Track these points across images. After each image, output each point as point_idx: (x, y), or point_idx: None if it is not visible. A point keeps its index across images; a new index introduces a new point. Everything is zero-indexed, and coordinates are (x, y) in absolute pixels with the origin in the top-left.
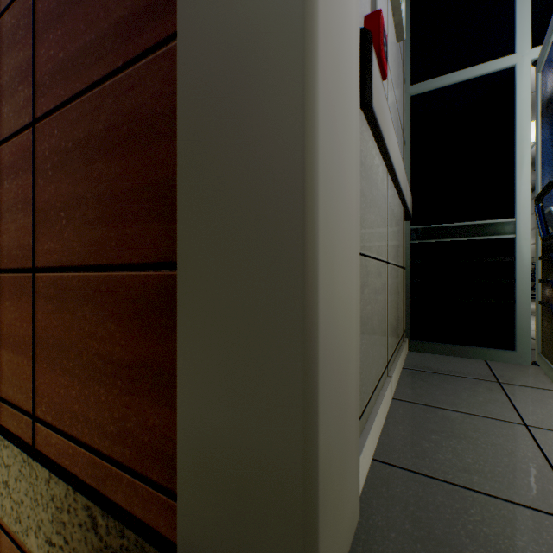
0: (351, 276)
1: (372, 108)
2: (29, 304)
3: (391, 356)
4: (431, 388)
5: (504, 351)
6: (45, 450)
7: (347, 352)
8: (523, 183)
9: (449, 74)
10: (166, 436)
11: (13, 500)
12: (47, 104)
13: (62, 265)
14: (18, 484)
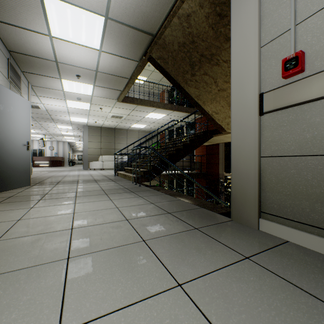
0: (249, 164)
1: (263, 113)
2: None
3: None
4: None
5: None
6: None
7: (246, 181)
8: None
9: None
10: None
11: None
12: None
13: None
14: None
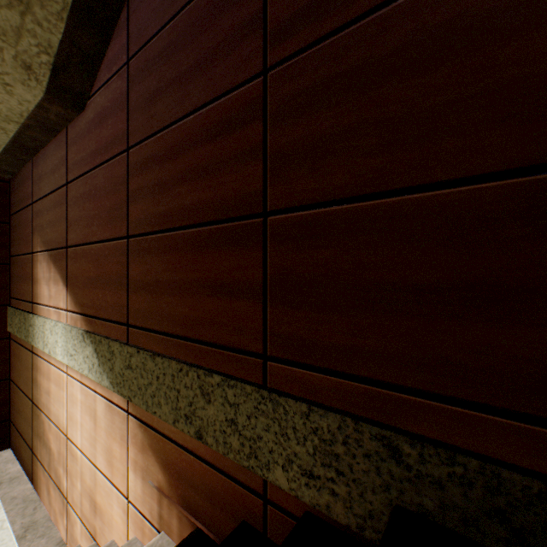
0: None
1: None
2: (257, 249)
3: None
4: None
5: None
6: (284, 388)
7: None
8: None
9: None
10: (518, 357)
11: (243, 437)
12: (289, 49)
13: (315, 203)
14: (252, 421)
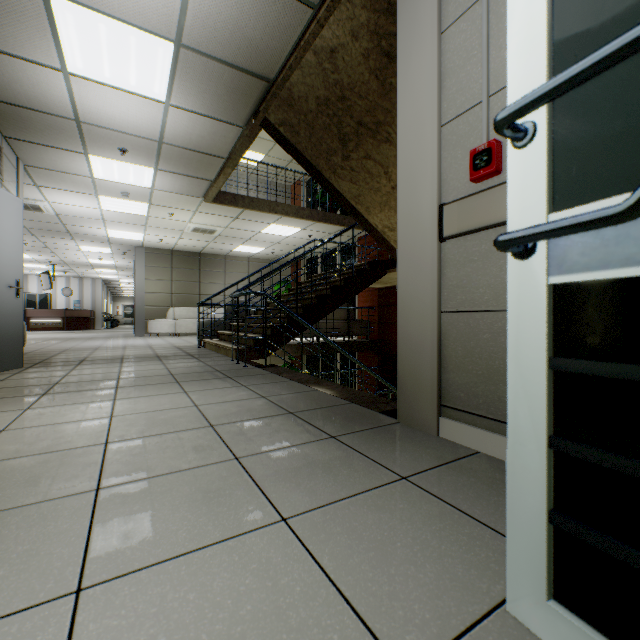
0: (424, 325)
1: (444, 238)
2: None
3: None
4: None
5: None
6: None
7: (420, 353)
8: None
9: None
10: None
11: None
12: None
13: None
14: None
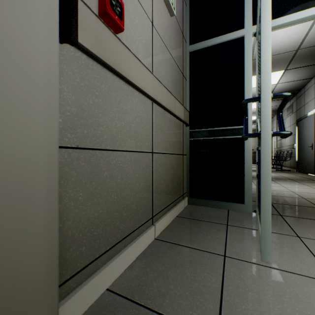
0: (30, 168)
1: (79, 44)
2: None
3: (161, 210)
4: (184, 230)
5: (238, 204)
6: None
7: (18, 228)
8: (248, 105)
9: (210, 39)
10: None
11: None
12: None
13: None
14: None
